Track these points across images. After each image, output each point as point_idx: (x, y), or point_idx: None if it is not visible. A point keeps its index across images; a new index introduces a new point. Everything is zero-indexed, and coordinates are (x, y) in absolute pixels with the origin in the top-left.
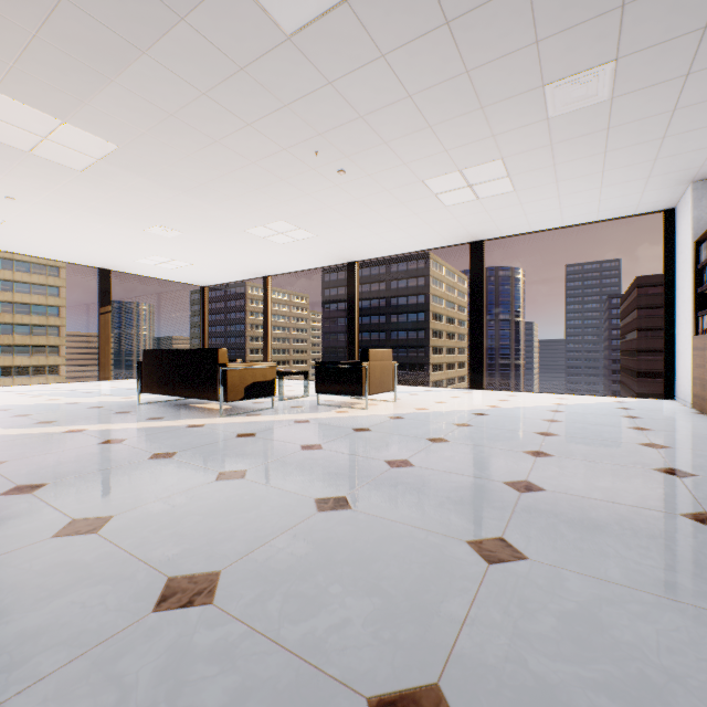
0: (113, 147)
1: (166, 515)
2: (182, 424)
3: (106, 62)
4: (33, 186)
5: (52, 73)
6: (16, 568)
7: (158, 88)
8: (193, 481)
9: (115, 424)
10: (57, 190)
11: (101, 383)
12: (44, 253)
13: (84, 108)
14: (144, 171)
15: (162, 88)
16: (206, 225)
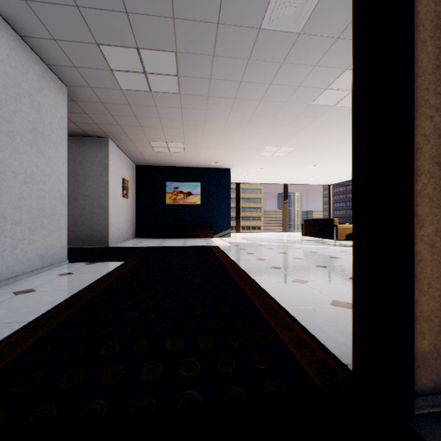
0: (295, 148)
1: (315, 260)
2: (319, 247)
3: (296, 132)
4: (269, 164)
5: (281, 139)
6: (289, 260)
7: (311, 132)
8: (322, 257)
9: (296, 245)
10: (275, 163)
11: (284, 233)
12: (266, 182)
13: (288, 143)
14: (304, 151)
15: (312, 131)
16: (329, 161)
